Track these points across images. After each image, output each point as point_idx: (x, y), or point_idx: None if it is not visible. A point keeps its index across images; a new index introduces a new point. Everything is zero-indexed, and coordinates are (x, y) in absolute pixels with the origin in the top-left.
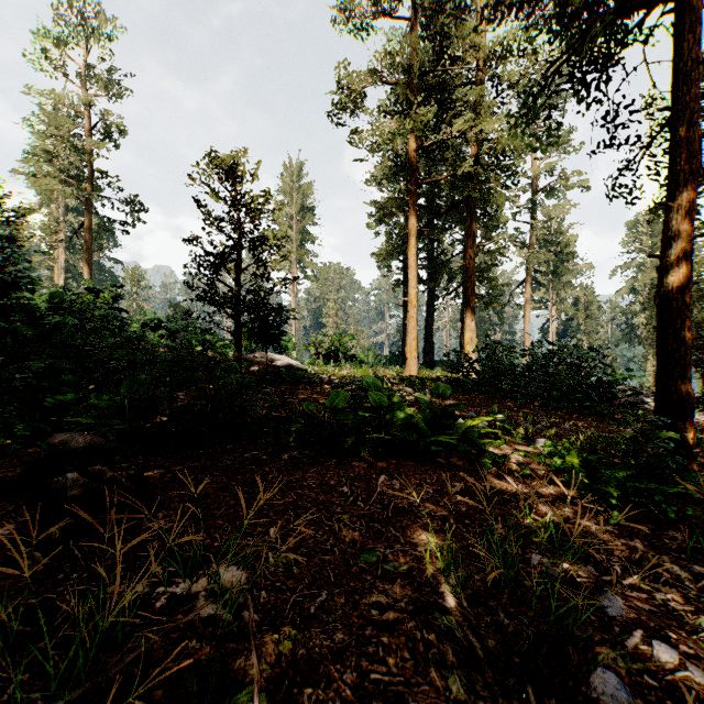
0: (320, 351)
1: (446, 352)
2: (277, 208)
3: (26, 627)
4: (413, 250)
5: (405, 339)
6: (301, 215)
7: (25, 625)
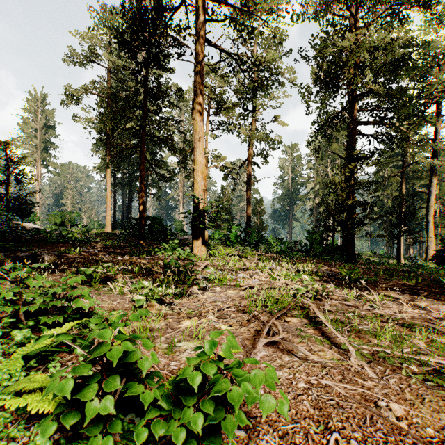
0: (57, 221)
1: (118, 221)
2: (23, 121)
3: (3, 249)
4: (109, 174)
5: (115, 215)
6: (45, 129)
7: (3, 249)
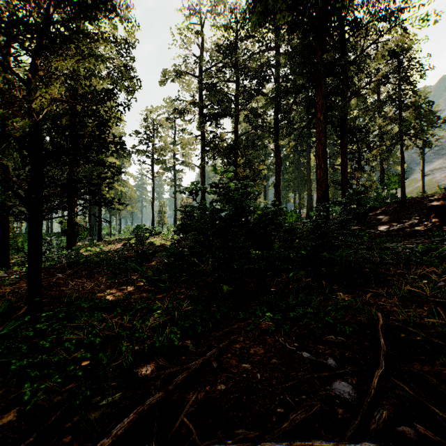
0: None
1: None
2: None
3: None
4: None
5: None
6: None
7: None
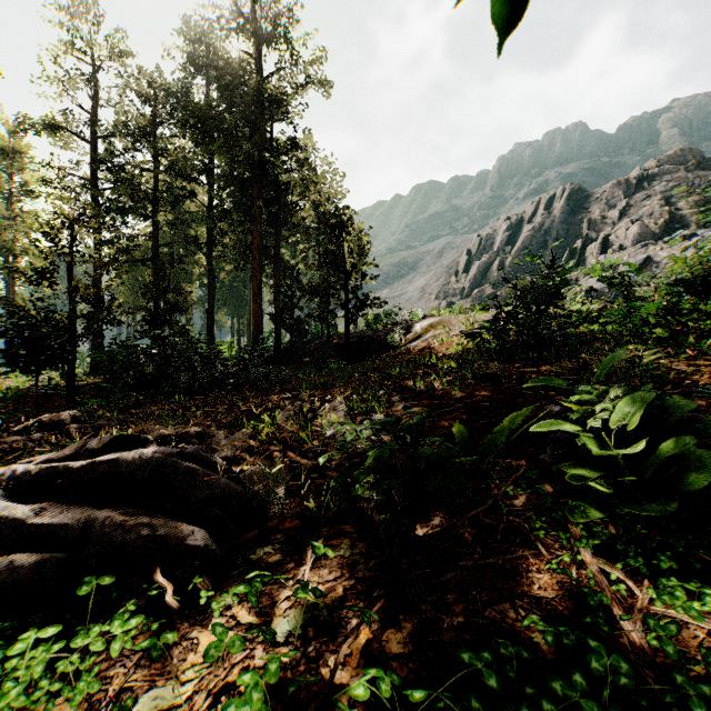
0: None
1: None
2: None
3: None
4: None
5: None
6: None
7: None
